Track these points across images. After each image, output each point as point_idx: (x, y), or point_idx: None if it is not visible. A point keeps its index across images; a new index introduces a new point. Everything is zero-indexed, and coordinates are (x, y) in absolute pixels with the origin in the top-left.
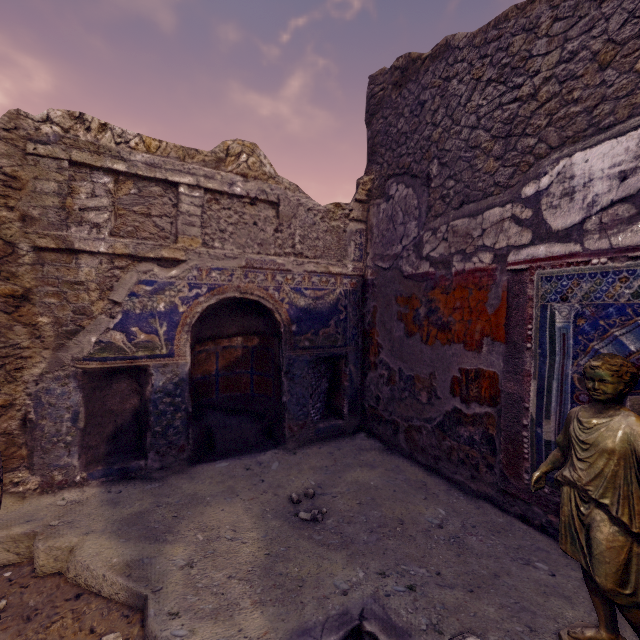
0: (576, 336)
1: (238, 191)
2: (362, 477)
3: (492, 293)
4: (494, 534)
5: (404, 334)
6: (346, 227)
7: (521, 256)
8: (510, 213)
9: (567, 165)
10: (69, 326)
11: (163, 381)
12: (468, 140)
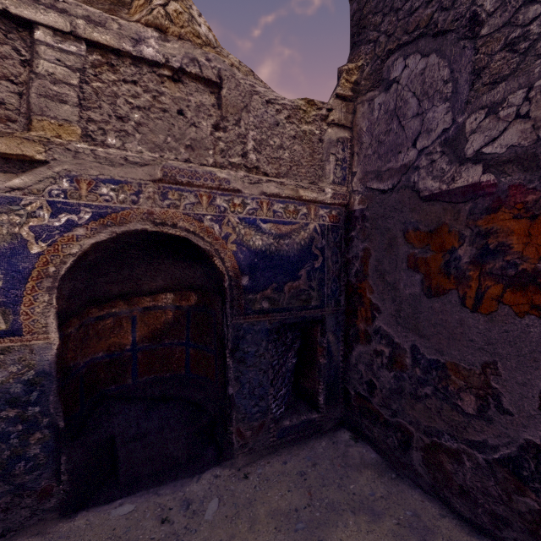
0: None
1: (149, 54)
2: None
3: None
4: None
5: (422, 291)
6: (323, 134)
7: None
8: None
9: None
10: None
11: (1, 379)
12: None
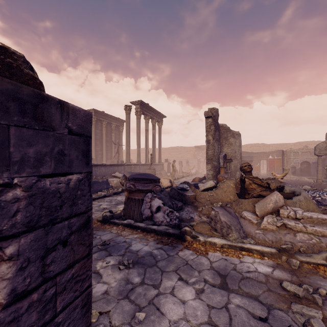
0: None
1: (305, 151)
2: None
3: None
4: None
5: None
6: None
7: None
8: None
9: None
10: (290, 163)
11: (297, 168)
12: None
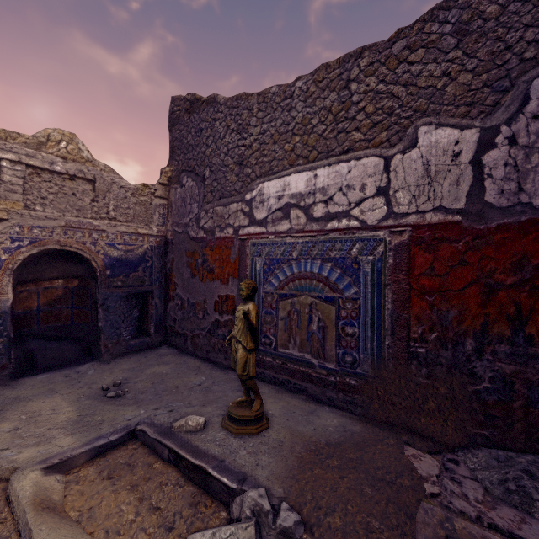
0: (264, 274)
1: (58, 169)
2: (158, 370)
3: (233, 251)
4: (228, 383)
5: (190, 276)
6: (152, 201)
7: (245, 232)
8: (241, 207)
9: (262, 187)
10: None
11: None
12: (224, 161)
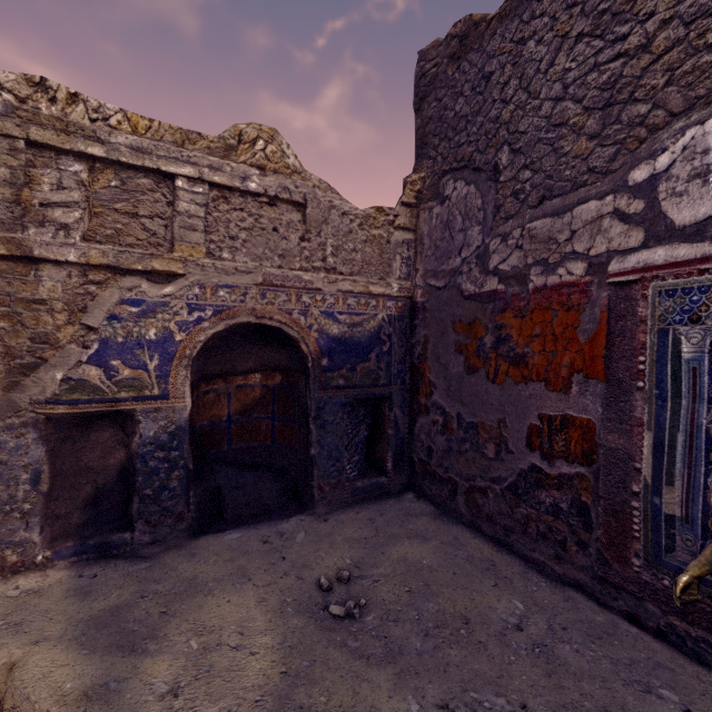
0: None
1: (253, 187)
2: (411, 553)
3: (586, 315)
4: (594, 641)
5: (464, 370)
6: (390, 237)
7: (628, 264)
8: (611, 207)
9: (698, 135)
10: (25, 358)
11: (154, 430)
12: (550, 116)
